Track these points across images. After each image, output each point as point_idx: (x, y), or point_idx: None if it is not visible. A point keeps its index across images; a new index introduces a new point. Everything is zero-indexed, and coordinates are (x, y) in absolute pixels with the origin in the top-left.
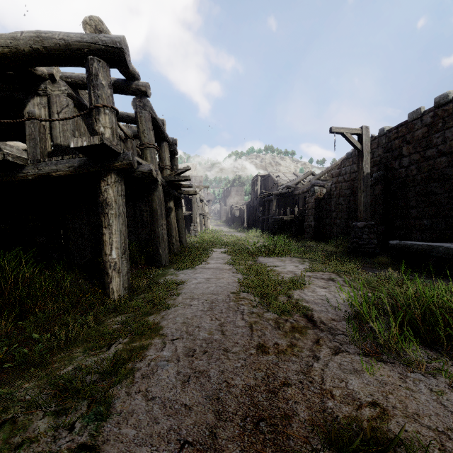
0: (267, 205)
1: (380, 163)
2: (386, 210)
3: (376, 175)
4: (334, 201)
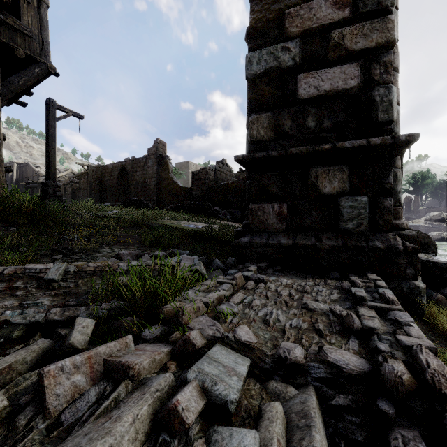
0: (32, 191)
1: (99, 178)
2: (101, 196)
3: (97, 182)
4: (82, 191)
